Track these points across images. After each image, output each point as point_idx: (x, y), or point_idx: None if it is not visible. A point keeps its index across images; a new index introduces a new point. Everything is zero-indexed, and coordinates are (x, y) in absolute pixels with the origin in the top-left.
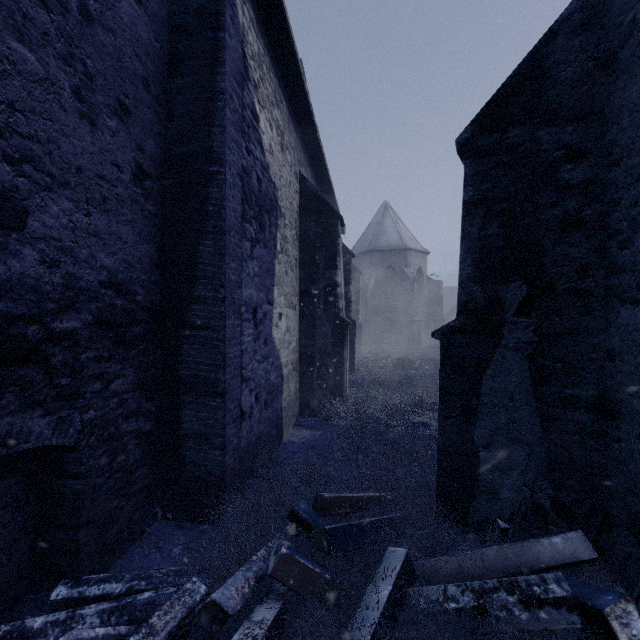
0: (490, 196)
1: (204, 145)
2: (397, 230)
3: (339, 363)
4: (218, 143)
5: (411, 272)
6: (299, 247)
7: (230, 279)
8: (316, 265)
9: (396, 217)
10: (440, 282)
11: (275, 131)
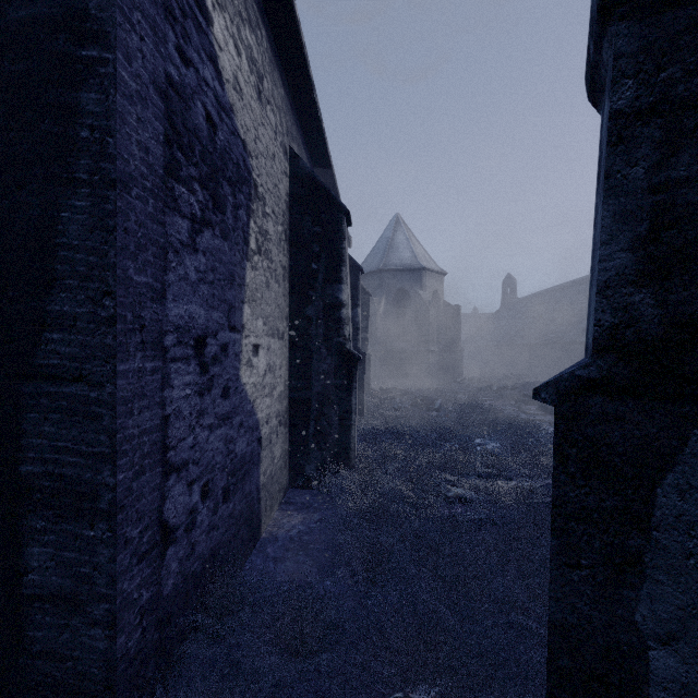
0: (680, 94)
1: (70, 4)
2: (410, 247)
3: (345, 413)
4: (100, 1)
5: (426, 295)
6: (289, 252)
7: (130, 280)
8: (313, 277)
9: (409, 232)
10: (458, 307)
11: (246, 62)
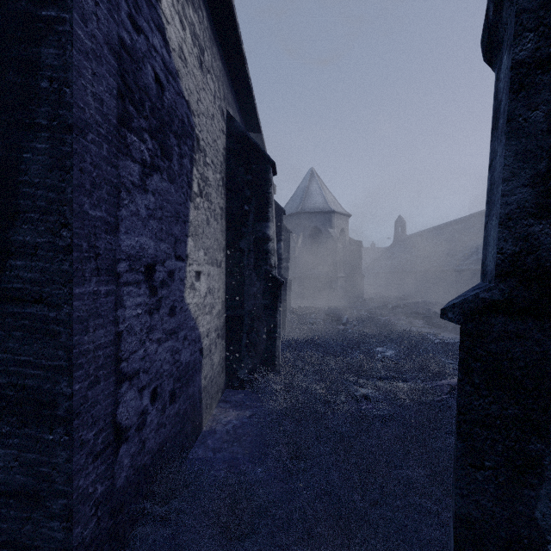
0: None
1: None
2: (322, 194)
3: (271, 327)
4: None
5: (335, 232)
6: (226, 196)
7: (86, 214)
8: (245, 216)
9: (321, 183)
10: (360, 242)
11: (190, 36)
